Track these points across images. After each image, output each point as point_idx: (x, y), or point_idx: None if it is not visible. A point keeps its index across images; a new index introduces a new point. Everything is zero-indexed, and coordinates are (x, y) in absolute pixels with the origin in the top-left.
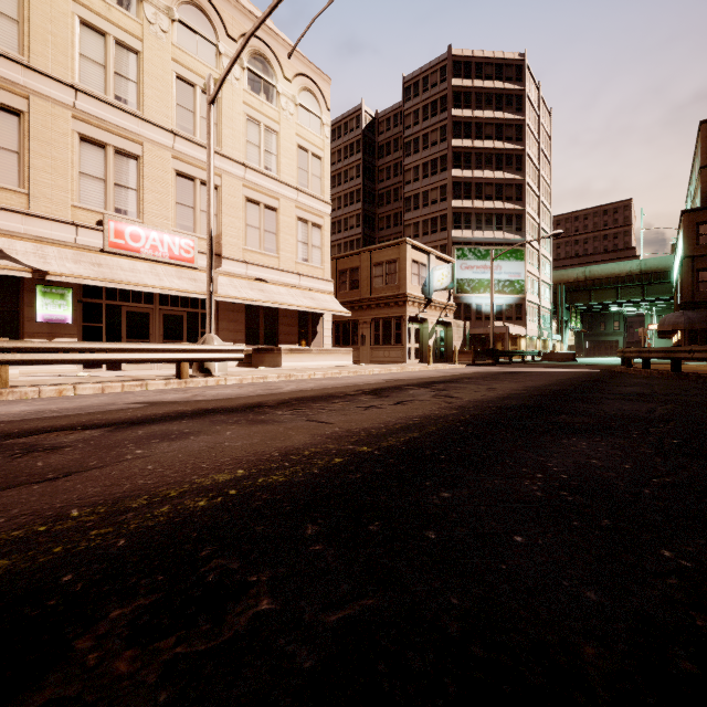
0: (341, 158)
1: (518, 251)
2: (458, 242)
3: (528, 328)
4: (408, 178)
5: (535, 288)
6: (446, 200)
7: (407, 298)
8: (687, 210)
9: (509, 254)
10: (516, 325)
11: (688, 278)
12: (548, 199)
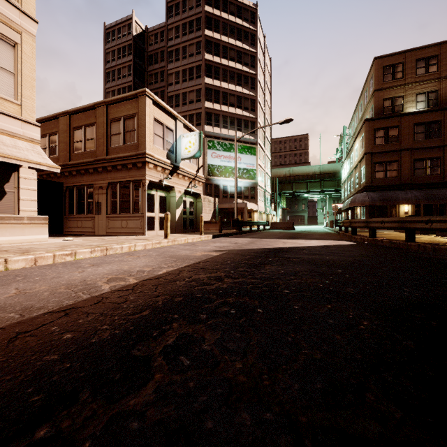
0: (115, 58)
1: (252, 148)
2: (210, 135)
3: (259, 205)
4: (170, 80)
5: (262, 177)
6: (201, 101)
7: (145, 159)
8: (368, 119)
9: (246, 149)
10: (251, 202)
11: (369, 169)
12: (269, 118)
